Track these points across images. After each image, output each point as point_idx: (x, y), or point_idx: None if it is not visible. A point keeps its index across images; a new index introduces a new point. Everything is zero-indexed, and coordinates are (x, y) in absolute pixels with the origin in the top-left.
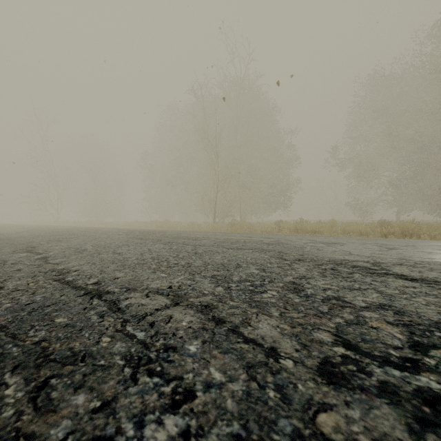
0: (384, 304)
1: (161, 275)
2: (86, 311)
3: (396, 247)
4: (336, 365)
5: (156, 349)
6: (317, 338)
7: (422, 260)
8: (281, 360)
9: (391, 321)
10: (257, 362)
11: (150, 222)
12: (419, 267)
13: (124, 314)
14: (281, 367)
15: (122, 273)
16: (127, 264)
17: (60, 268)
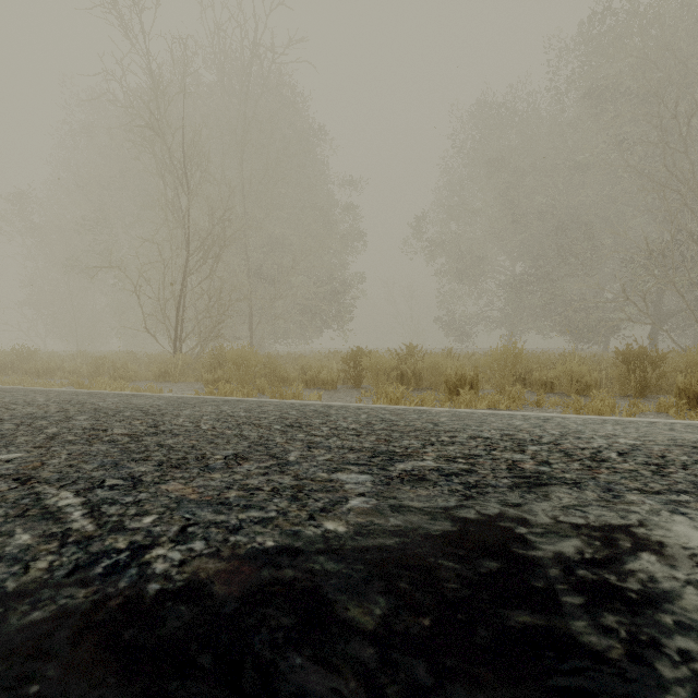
0: None
1: None
2: None
3: None
4: None
5: None
6: None
7: None
8: None
9: None
10: None
11: None
12: None
13: None
14: None
15: None
16: None
17: None
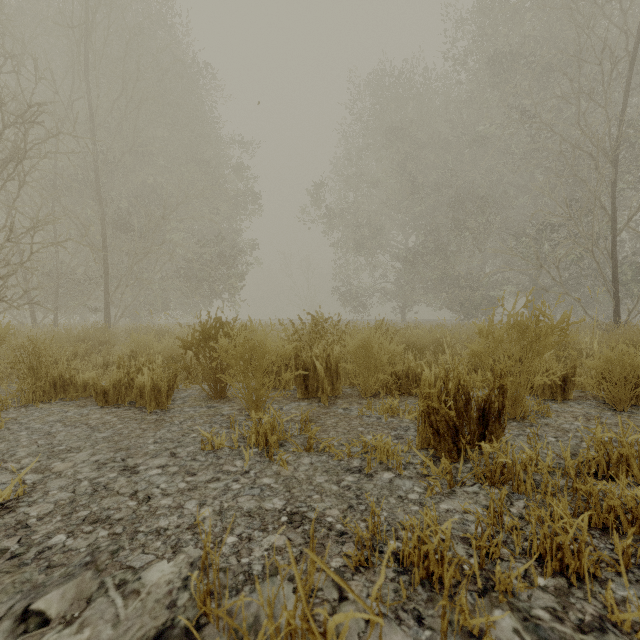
0: None
1: None
2: None
3: None
4: None
5: None
6: None
7: None
8: None
9: None
10: None
11: None
12: None
13: None
14: None
15: None
16: None
17: None
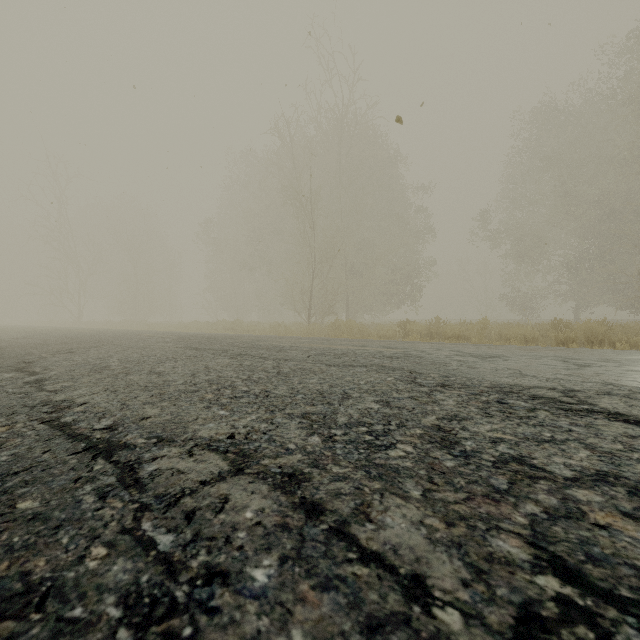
0: (605, 472)
1: (219, 414)
2: (78, 484)
3: (590, 362)
4: (551, 625)
5: (188, 578)
6: (499, 552)
7: (639, 385)
8: (436, 609)
9: (628, 511)
10: (388, 614)
11: (215, 323)
12: (639, 398)
13: (143, 492)
14: (438, 630)
15: (157, 408)
16: (168, 392)
17: (59, 399)
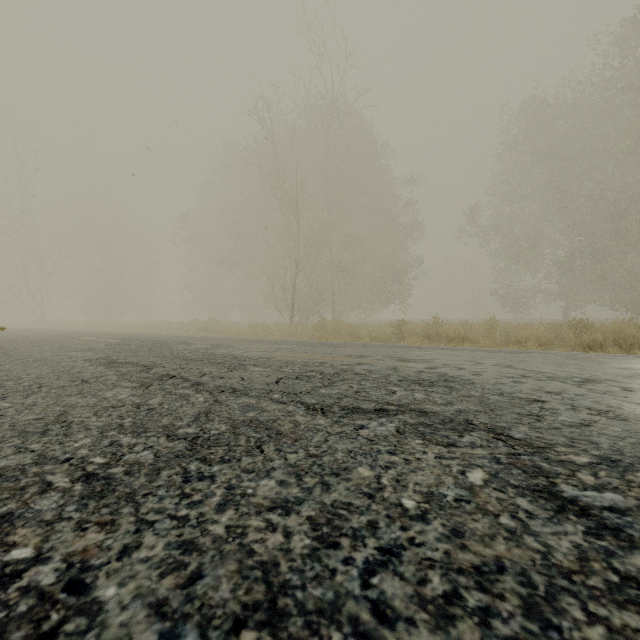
0: None
1: None
2: None
3: None
4: None
5: None
6: None
7: None
8: None
9: None
10: None
11: (187, 323)
12: None
13: None
14: None
15: None
16: None
17: None
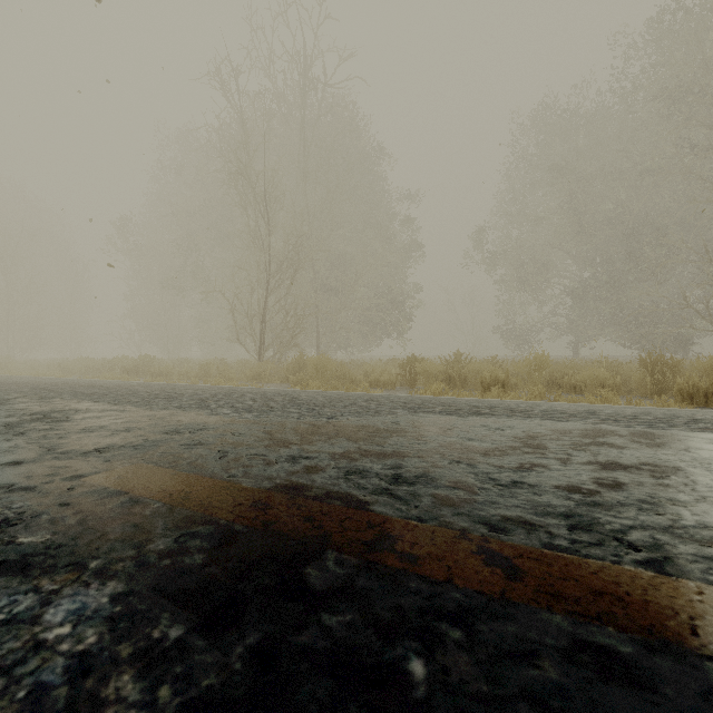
0: None
1: None
2: None
3: None
4: None
5: None
6: None
7: None
8: None
9: None
10: None
11: (109, 362)
12: None
13: None
14: None
15: None
16: None
17: None
